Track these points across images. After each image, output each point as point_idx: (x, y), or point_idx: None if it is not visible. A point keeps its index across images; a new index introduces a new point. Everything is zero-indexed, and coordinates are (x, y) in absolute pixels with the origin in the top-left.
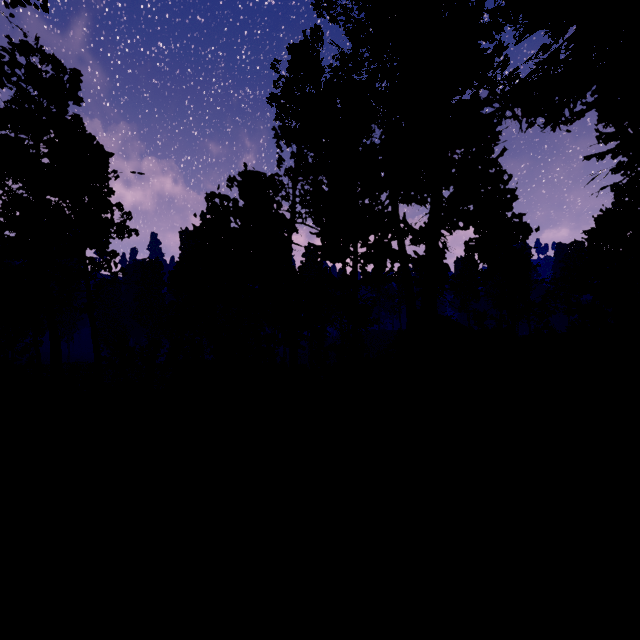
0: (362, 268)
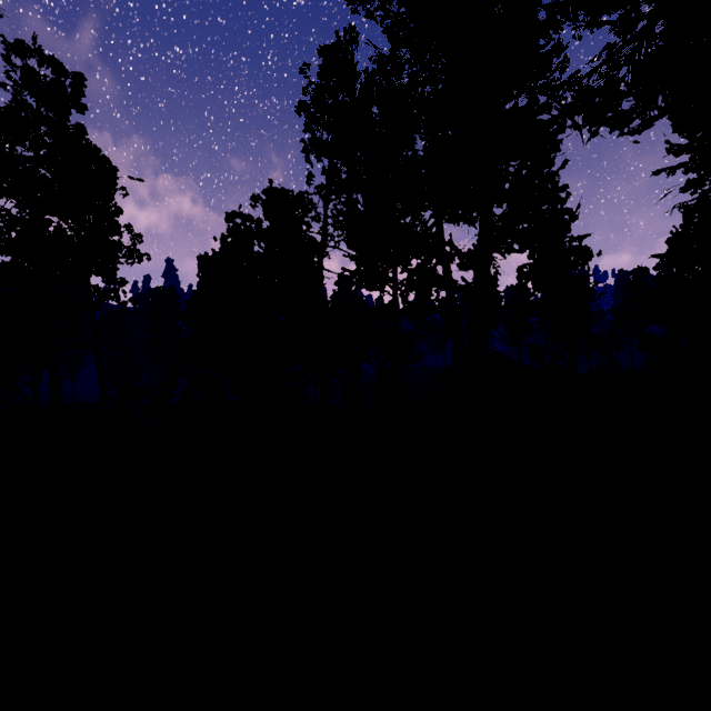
0: (403, 296)
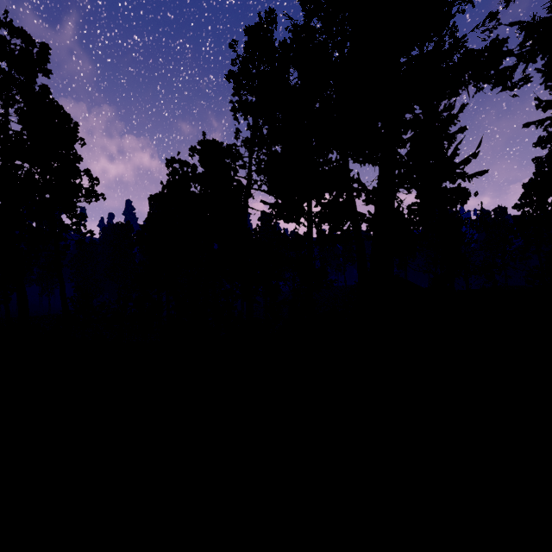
0: (318, 227)
